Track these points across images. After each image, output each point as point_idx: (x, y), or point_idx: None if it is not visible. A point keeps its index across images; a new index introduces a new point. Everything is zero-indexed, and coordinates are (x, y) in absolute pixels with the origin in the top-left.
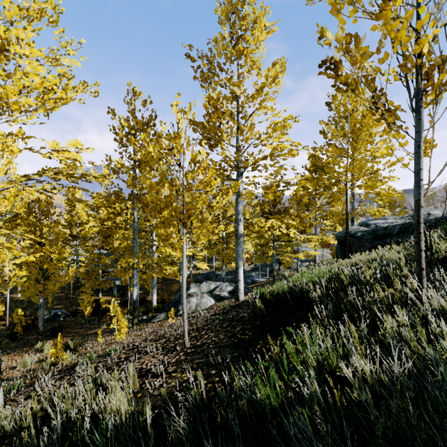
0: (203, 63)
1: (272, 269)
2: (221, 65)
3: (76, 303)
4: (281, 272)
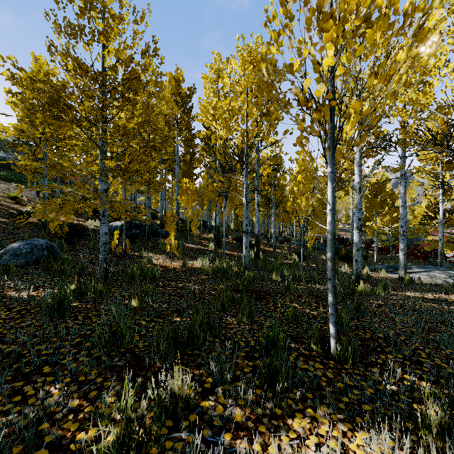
0: None
1: None
2: None
3: None
4: None
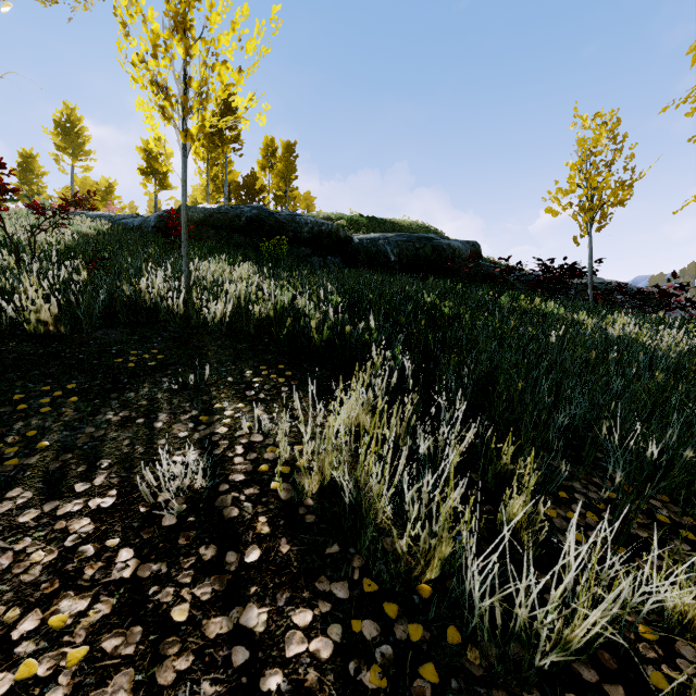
0: None
1: None
2: None
3: None
4: None
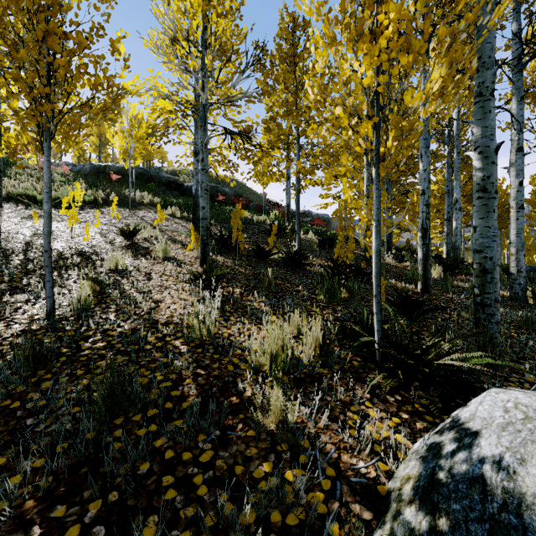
0: None
1: None
2: None
3: None
4: None
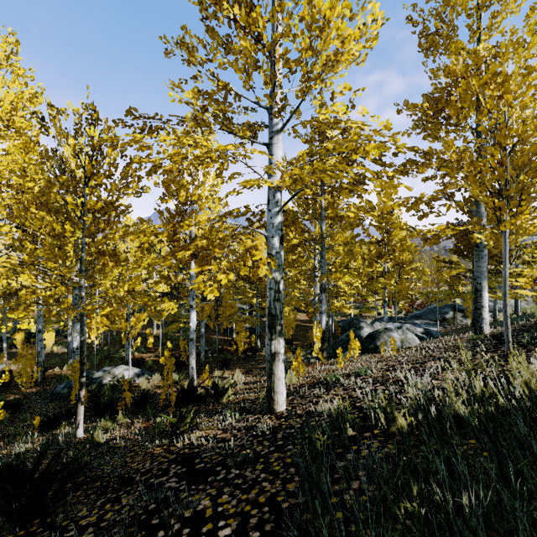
0: (435, 23)
1: (442, 317)
2: (453, 23)
3: (213, 342)
4: (458, 321)
